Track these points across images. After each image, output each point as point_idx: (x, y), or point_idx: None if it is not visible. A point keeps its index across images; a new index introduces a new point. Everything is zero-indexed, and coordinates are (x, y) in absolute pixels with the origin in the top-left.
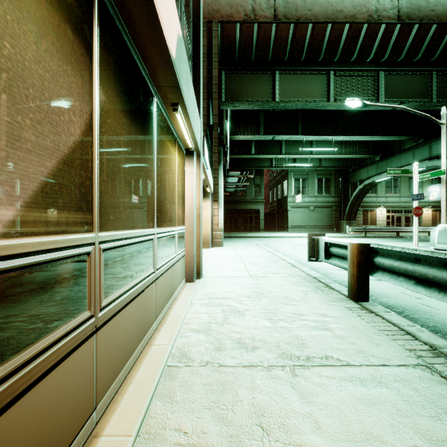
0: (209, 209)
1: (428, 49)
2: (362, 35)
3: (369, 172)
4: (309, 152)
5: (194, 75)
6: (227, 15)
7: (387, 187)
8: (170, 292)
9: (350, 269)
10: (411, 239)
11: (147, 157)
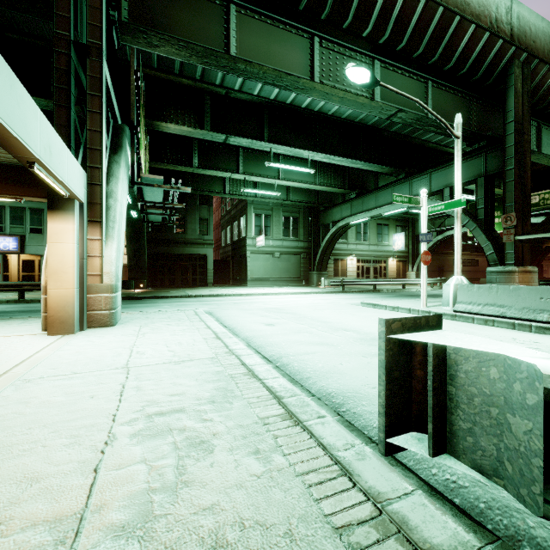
0: (70, 240)
1: (430, 43)
2: None
3: (343, 211)
4: (275, 176)
5: None
6: None
7: (357, 233)
8: None
9: None
10: (391, 293)
11: None
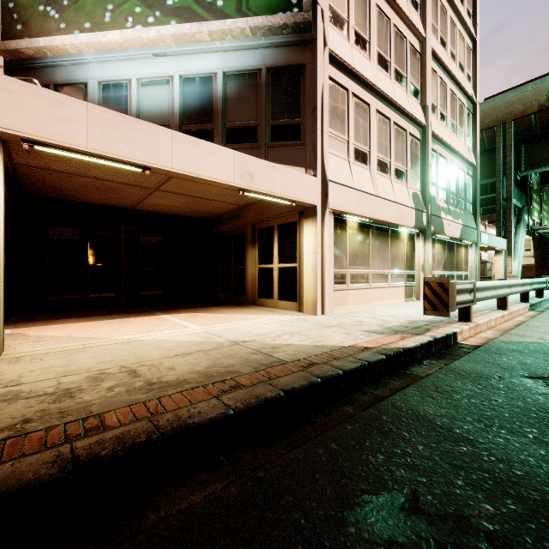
0: (501, 262)
1: None
2: None
3: None
4: None
5: (473, 212)
6: (520, 113)
7: None
8: None
9: None
10: None
11: (453, 257)
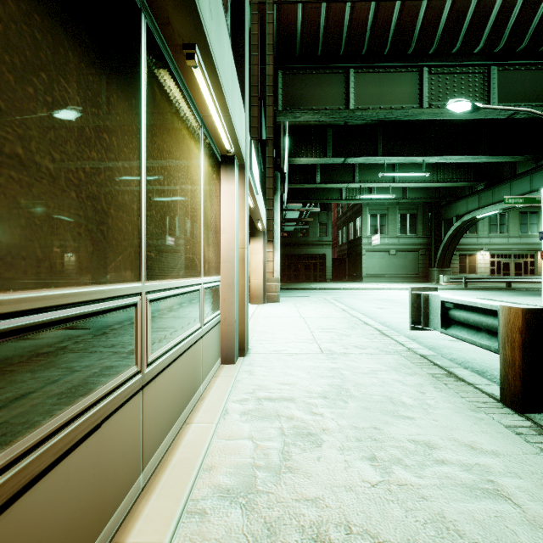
0: (261, 253)
1: None
2: (469, 16)
3: (468, 205)
4: (390, 180)
5: (235, 43)
6: None
7: (491, 225)
8: (188, 392)
9: (506, 352)
10: (529, 292)
11: (114, 126)
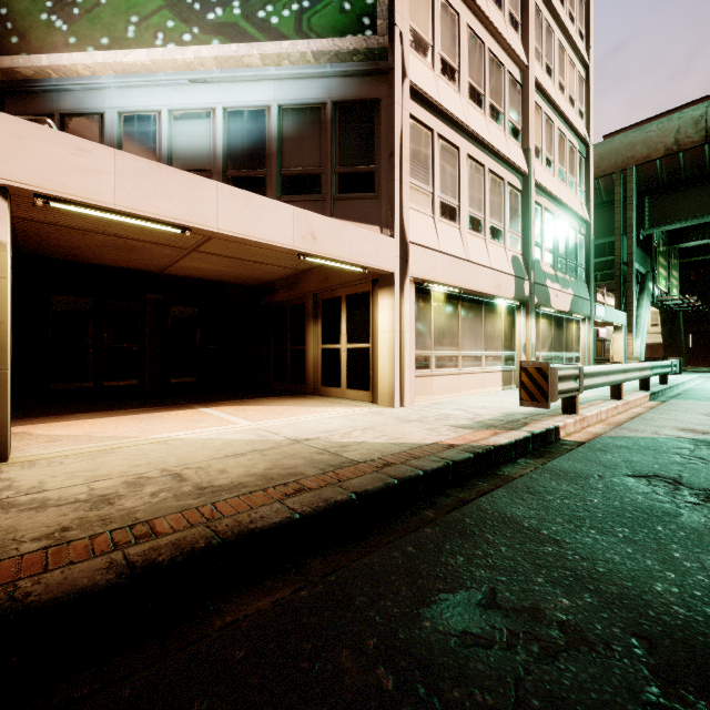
0: (620, 340)
1: None
2: None
3: None
4: None
5: (587, 279)
6: (643, 157)
7: None
8: None
9: None
10: None
11: (562, 335)
